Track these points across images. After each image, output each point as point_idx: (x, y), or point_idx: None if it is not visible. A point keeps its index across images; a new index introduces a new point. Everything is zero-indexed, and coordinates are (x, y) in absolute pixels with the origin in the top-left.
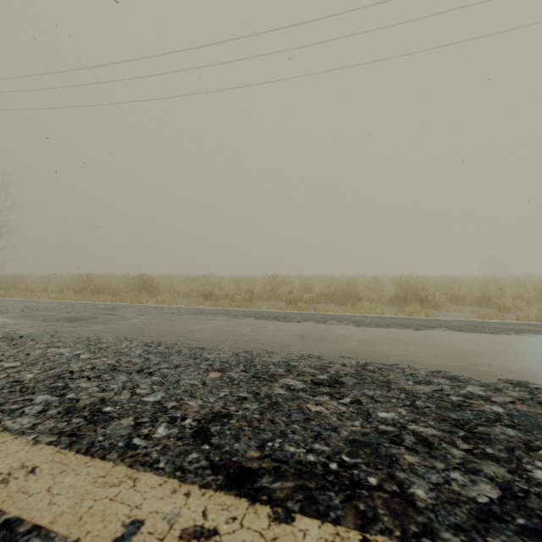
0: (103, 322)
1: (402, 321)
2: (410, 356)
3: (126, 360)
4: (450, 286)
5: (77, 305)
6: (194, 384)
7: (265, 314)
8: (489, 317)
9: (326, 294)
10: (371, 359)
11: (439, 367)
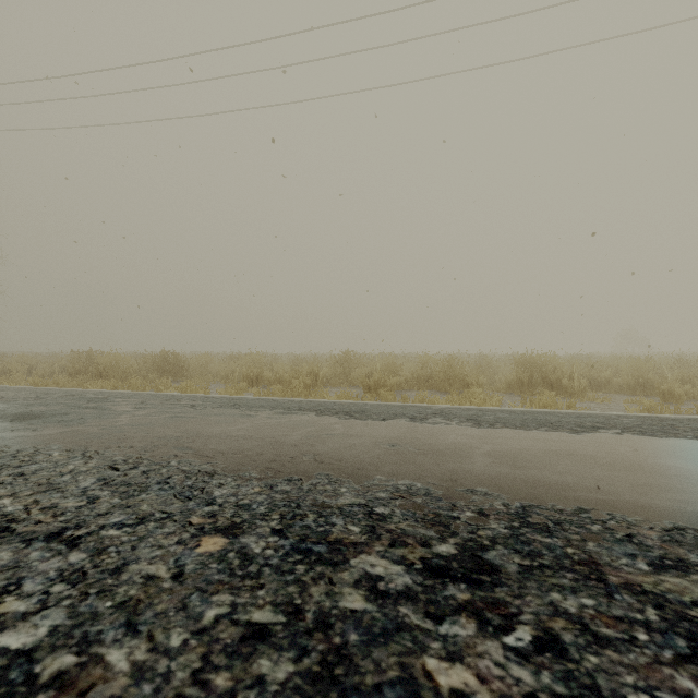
0: (70, 421)
1: (542, 417)
2: (598, 488)
3: (48, 503)
4: (587, 367)
5: (56, 393)
6: (153, 578)
7: (332, 407)
8: (657, 409)
9: (419, 377)
10: (529, 497)
11: (672, 516)
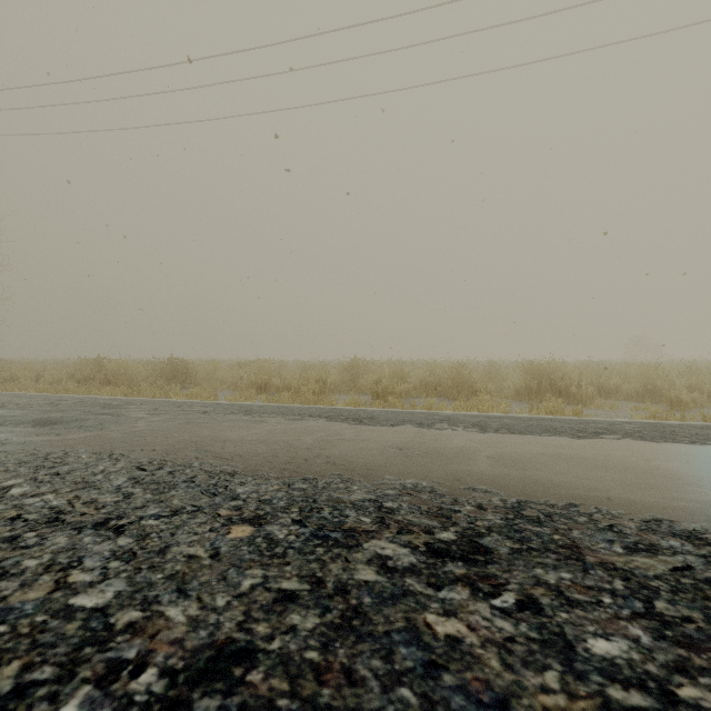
0: (90, 426)
1: (546, 423)
2: (589, 486)
3: (88, 498)
4: (597, 374)
5: (69, 400)
6: (194, 557)
7: (342, 413)
8: (663, 416)
9: (427, 384)
10: (525, 494)
11: (653, 510)
